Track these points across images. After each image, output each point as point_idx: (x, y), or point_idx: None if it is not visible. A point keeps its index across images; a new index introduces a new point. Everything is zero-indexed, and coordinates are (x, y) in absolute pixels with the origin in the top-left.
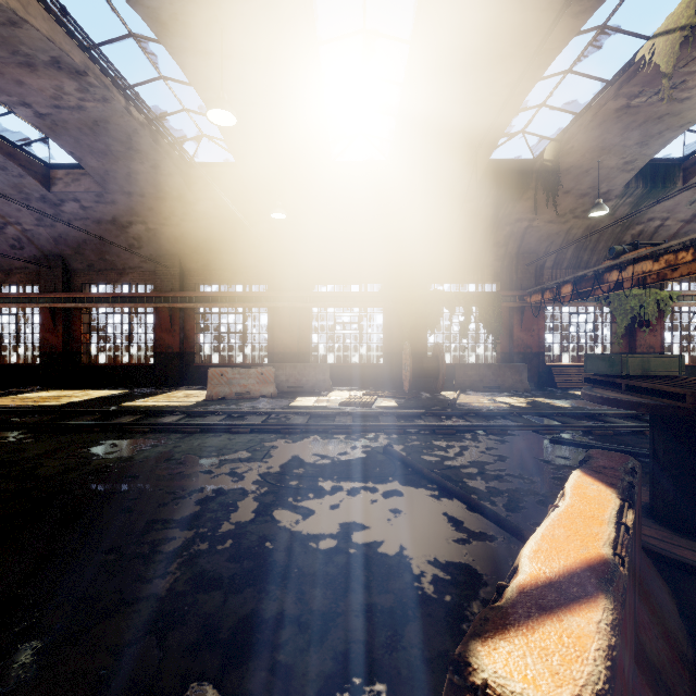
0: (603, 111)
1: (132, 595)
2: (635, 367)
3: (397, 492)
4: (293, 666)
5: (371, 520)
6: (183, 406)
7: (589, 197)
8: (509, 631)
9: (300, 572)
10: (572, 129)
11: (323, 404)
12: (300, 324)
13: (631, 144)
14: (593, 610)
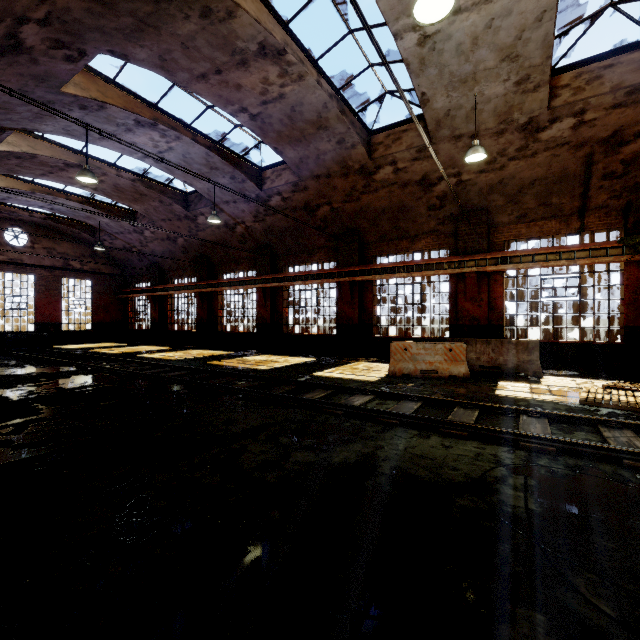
0: None
1: None
2: None
3: None
4: None
5: None
6: (368, 381)
7: None
8: None
9: None
10: None
11: (547, 396)
12: (490, 292)
13: None
14: None
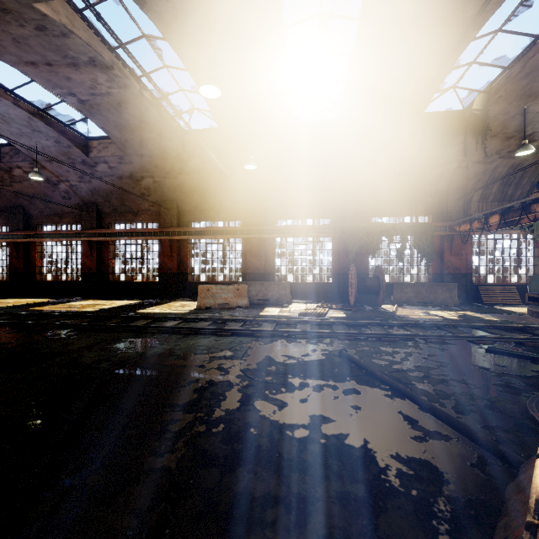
0: (531, 62)
1: (149, 466)
2: None
3: (355, 390)
4: None
5: (335, 414)
6: (180, 313)
7: (515, 139)
8: None
9: (281, 457)
10: (500, 81)
11: (285, 313)
12: (266, 251)
13: None
14: None
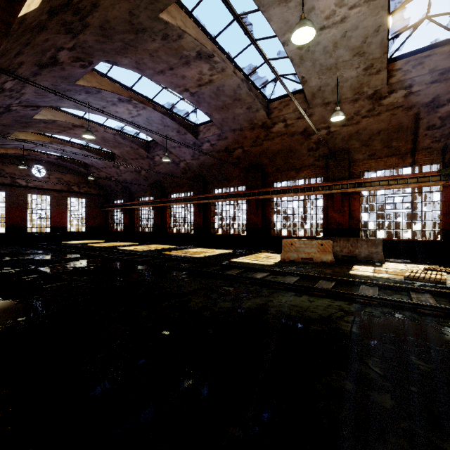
0: None
1: None
2: None
3: None
4: None
5: None
6: (266, 265)
7: None
8: None
9: None
10: None
11: (383, 275)
12: (350, 206)
13: None
14: None
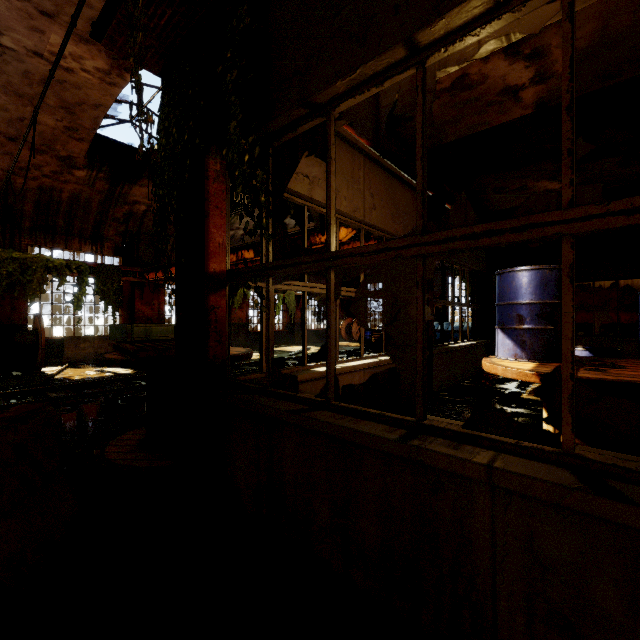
0: None
1: None
2: (140, 334)
3: None
4: None
5: None
6: None
7: None
8: None
9: None
10: None
11: None
12: None
13: None
14: None
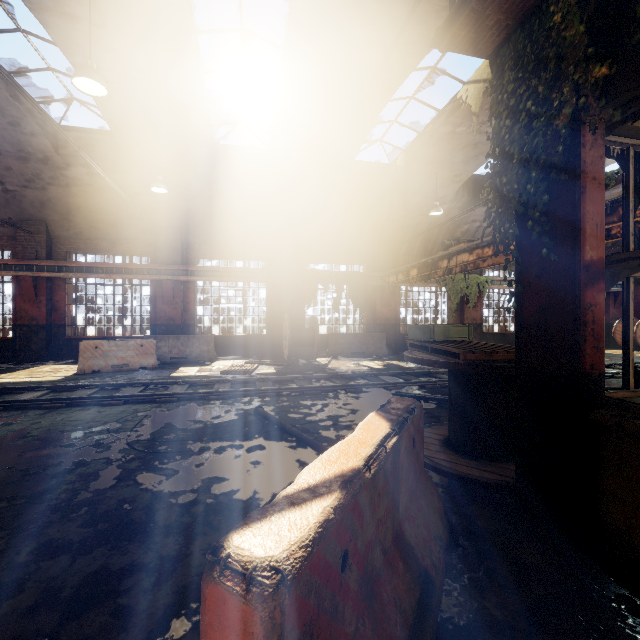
0: (437, 133)
1: None
2: (440, 334)
3: (260, 446)
4: (135, 605)
5: (232, 473)
6: (48, 381)
7: (431, 199)
8: (262, 521)
9: (156, 526)
10: (416, 144)
11: (205, 373)
12: (185, 297)
13: (458, 161)
14: (327, 500)
